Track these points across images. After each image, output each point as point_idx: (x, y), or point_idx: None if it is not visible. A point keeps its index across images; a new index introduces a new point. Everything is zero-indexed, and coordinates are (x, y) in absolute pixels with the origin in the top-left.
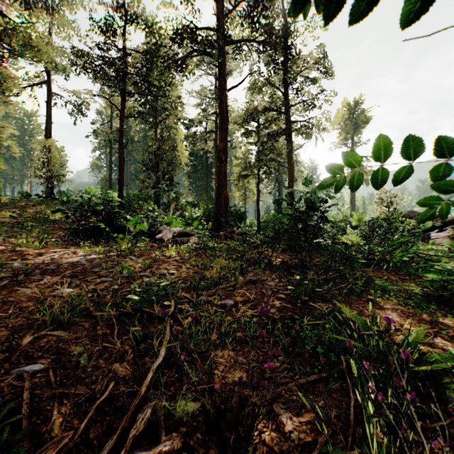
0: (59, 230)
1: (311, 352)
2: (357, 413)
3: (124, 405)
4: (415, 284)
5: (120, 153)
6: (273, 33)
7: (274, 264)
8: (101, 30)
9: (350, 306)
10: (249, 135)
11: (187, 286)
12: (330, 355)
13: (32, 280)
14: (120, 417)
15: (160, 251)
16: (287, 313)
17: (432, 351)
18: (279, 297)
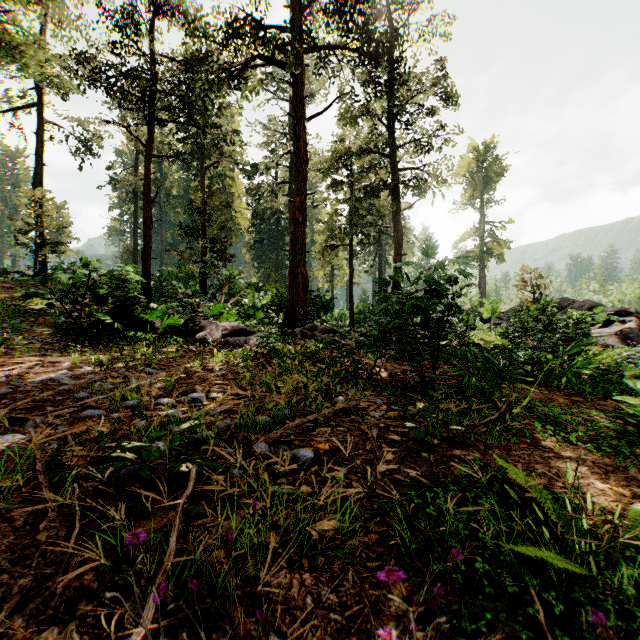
0: (42, 326)
1: (464, 569)
2: None
3: None
4: (597, 410)
5: (145, 210)
6: (373, 39)
7: (378, 380)
8: (116, 24)
9: (508, 454)
10: (338, 187)
11: (235, 422)
12: (502, 575)
13: None
14: None
15: (199, 359)
16: (407, 473)
17: None
18: (391, 440)
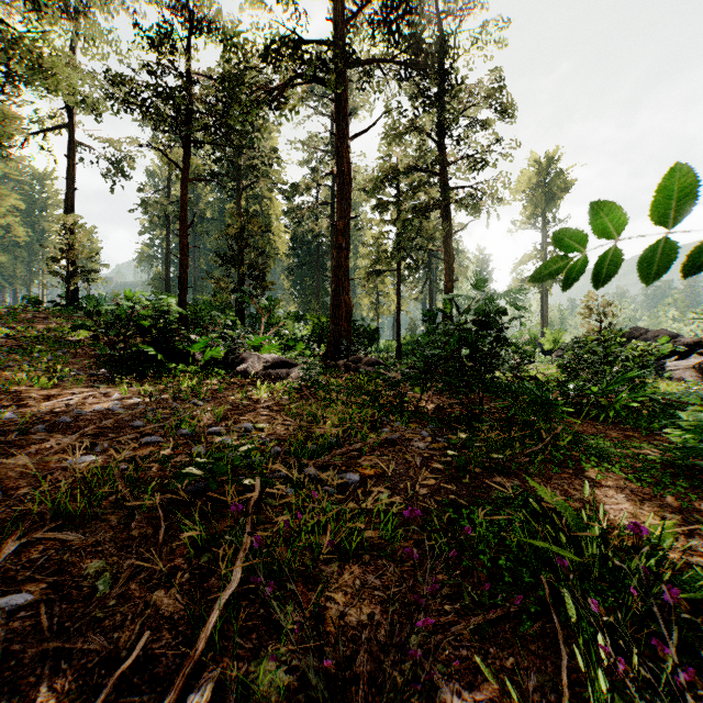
0: (83, 358)
1: (490, 566)
2: (573, 680)
3: (168, 671)
4: (649, 444)
5: (181, 236)
6: (421, 50)
7: (424, 413)
8: (152, 44)
9: (548, 482)
10: (384, 208)
11: (285, 450)
12: (522, 571)
13: (32, 441)
14: (158, 695)
15: (243, 392)
16: (447, 495)
17: (699, 571)
18: (434, 468)
